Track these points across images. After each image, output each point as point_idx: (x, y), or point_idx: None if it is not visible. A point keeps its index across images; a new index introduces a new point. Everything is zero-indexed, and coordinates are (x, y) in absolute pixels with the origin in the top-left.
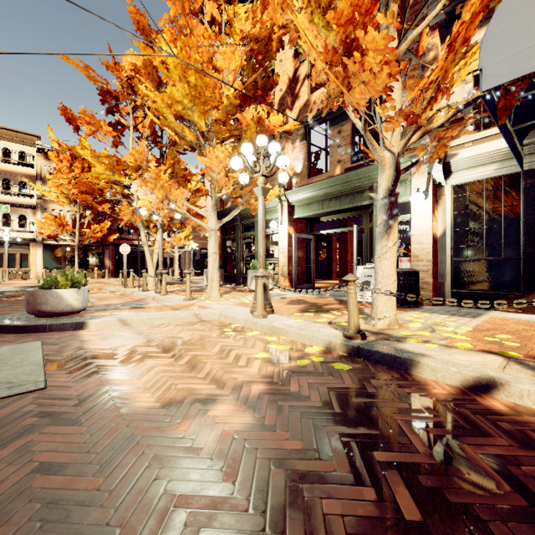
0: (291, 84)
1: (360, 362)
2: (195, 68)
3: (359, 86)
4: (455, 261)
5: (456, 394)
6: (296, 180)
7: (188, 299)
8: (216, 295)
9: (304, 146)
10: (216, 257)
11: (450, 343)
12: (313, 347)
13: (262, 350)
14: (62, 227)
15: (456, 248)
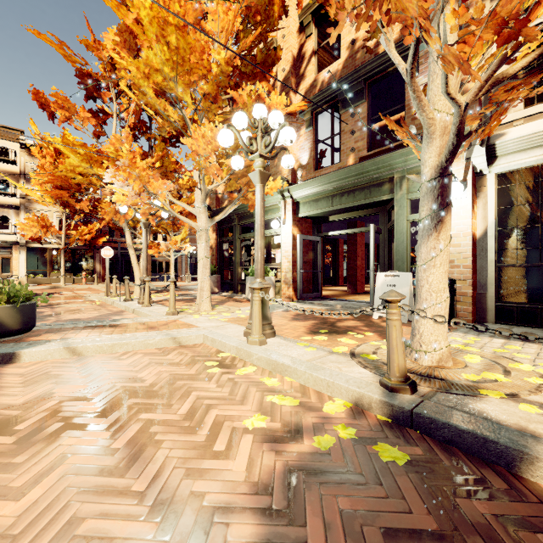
0: (295, 62)
1: (418, 440)
2: (175, 23)
3: None
4: (499, 267)
5: None
6: (301, 172)
7: (172, 313)
8: (207, 307)
9: (311, 134)
10: (207, 261)
11: None
12: (335, 401)
13: (256, 409)
14: (45, 229)
15: (501, 252)
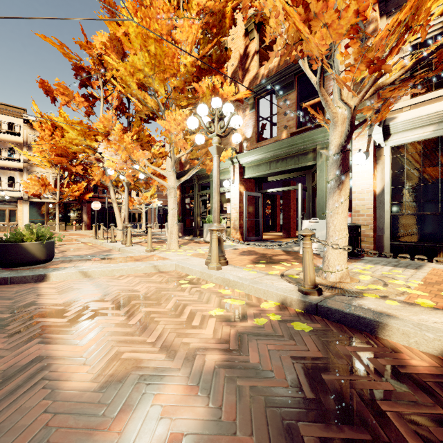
0: (242, 59)
1: (320, 321)
2: (154, 37)
3: (320, 30)
4: (393, 215)
5: (439, 366)
6: (246, 144)
7: (149, 250)
8: (175, 246)
9: (254, 114)
10: (175, 212)
11: (408, 298)
12: (269, 302)
13: (216, 306)
14: (44, 187)
15: (394, 204)
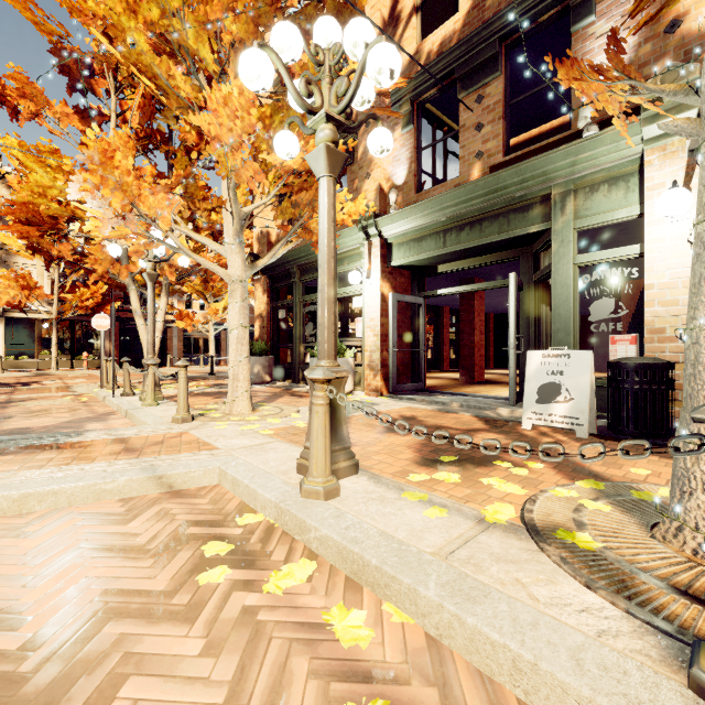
0: (386, 28)
1: None
2: None
3: None
4: None
5: None
6: (396, 195)
7: (181, 419)
8: (244, 408)
9: (410, 136)
10: (245, 333)
11: None
12: None
13: None
14: (28, 291)
15: None
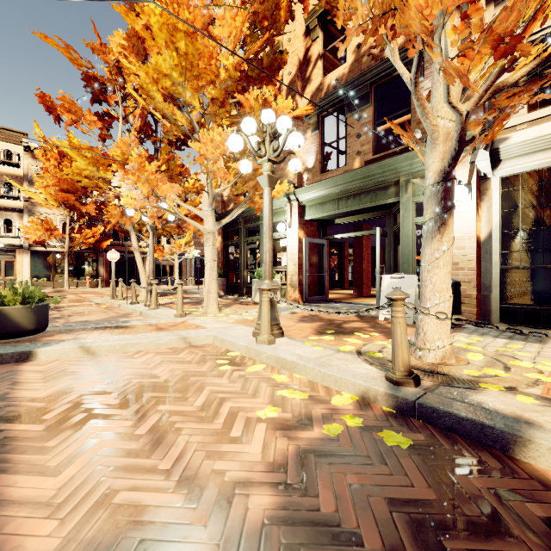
0: (301, 66)
1: (421, 428)
2: (184, 30)
3: None
4: (503, 269)
5: None
6: (307, 175)
7: (179, 315)
8: (214, 310)
9: (317, 137)
10: (214, 264)
11: (545, 391)
12: (342, 394)
13: (268, 401)
14: (49, 232)
15: (505, 254)
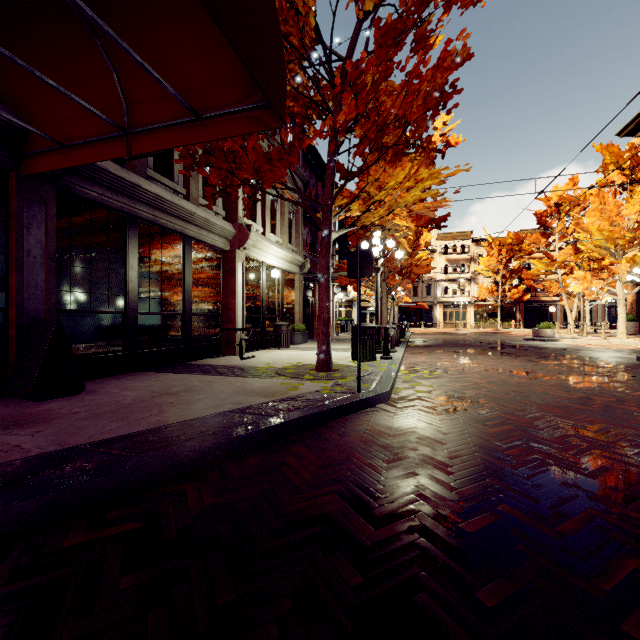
0: None
1: None
2: (607, 231)
3: None
4: None
5: None
6: None
7: (603, 337)
8: (623, 337)
9: None
10: (623, 315)
11: None
12: None
13: (633, 347)
14: (492, 293)
15: None
